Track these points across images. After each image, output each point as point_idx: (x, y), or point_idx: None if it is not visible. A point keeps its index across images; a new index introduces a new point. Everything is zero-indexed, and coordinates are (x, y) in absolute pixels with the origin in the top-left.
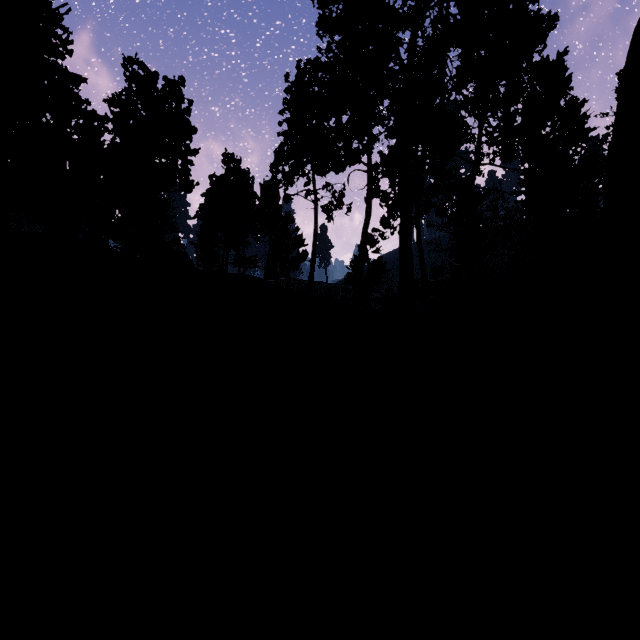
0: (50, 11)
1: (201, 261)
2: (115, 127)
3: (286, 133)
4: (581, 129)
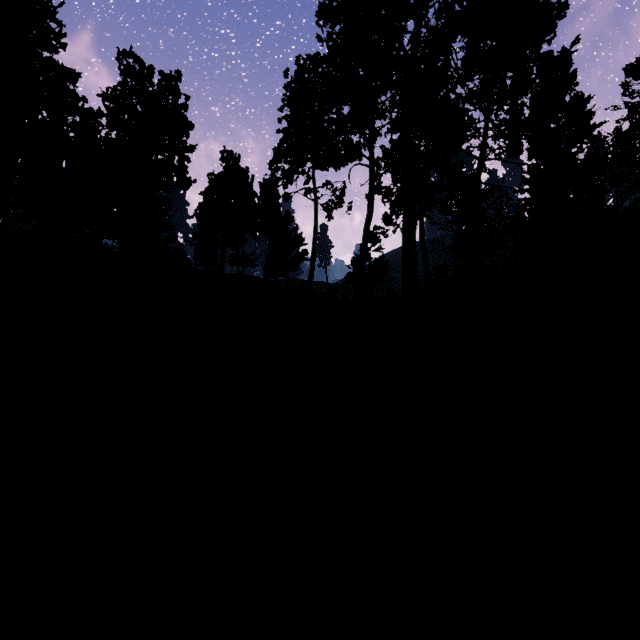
0: (43, 3)
1: (199, 260)
2: (109, 122)
3: (285, 130)
4: (587, 125)
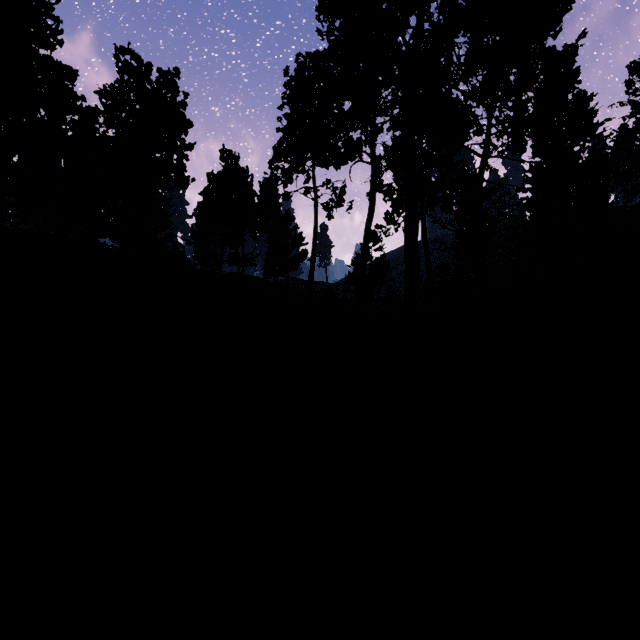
0: None
1: (198, 260)
2: (106, 119)
3: (285, 129)
4: (589, 124)
